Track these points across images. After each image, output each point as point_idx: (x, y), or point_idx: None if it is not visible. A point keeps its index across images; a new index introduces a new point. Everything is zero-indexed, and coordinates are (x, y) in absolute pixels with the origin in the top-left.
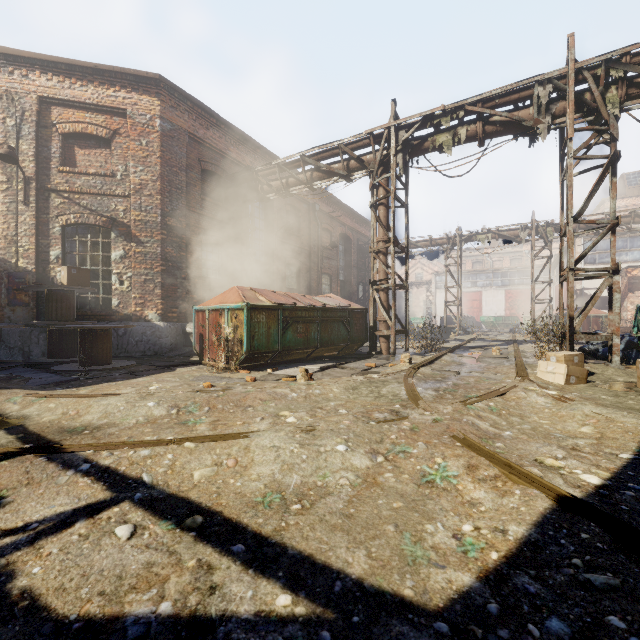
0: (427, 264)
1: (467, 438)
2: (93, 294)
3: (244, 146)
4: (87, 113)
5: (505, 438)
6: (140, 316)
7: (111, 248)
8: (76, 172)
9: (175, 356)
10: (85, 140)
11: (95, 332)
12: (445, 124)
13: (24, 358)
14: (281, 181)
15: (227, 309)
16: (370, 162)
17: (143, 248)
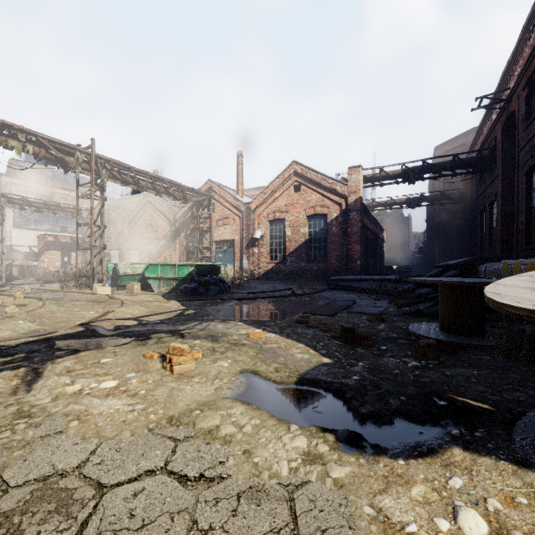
0: None
1: (146, 301)
2: None
3: None
4: None
5: None
6: None
7: None
8: None
9: None
10: None
11: None
12: (22, 138)
13: None
14: None
15: None
16: None
17: None
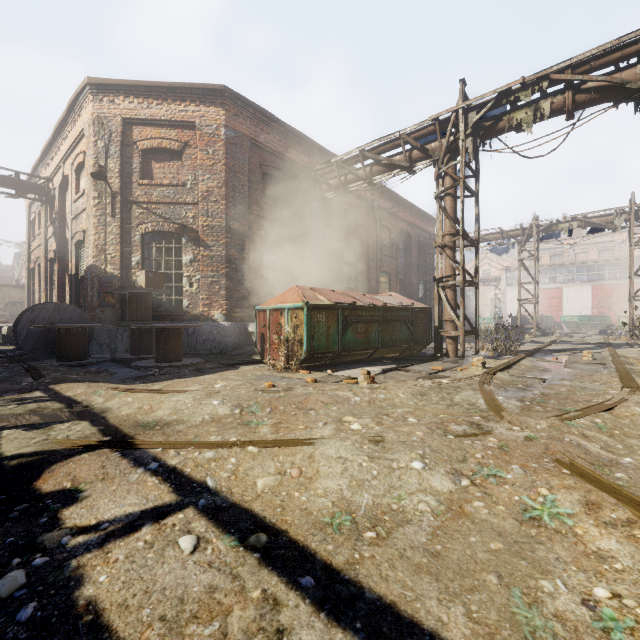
0: (495, 259)
1: (576, 464)
2: (167, 296)
3: (303, 147)
4: (162, 129)
5: (626, 466)
6: (207, 316)
7: (182, 253)
8: (153, 184)
9: (238, 354)
10: (160, 154)
11: (168, 331)
12: (524, 99)
13: (111, 354)
14: (339, 179)
15: (287, 309)
16: (435, 150)
17: (210, 252)
